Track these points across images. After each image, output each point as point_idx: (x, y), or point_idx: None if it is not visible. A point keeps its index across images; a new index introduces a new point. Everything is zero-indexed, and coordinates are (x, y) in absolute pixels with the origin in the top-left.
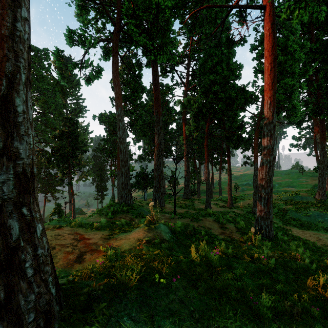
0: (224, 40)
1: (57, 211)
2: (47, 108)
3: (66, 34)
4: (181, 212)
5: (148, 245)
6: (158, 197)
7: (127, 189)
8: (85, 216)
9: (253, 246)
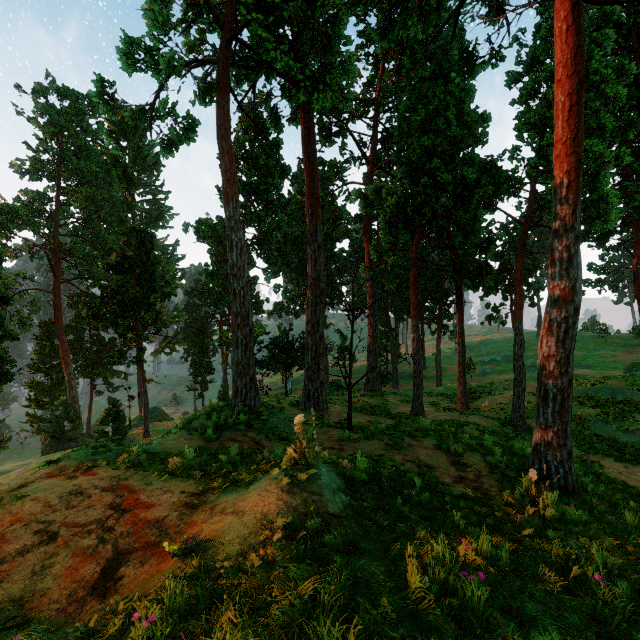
0: (455, 55)
1: (111, 415)
2: (95, 211)
3: (121, 48)
4: (362, 424)
5: (290, 547)
6: (314, 391)
7: (249, 375)
8: (169, 424)
9: (541, 520)
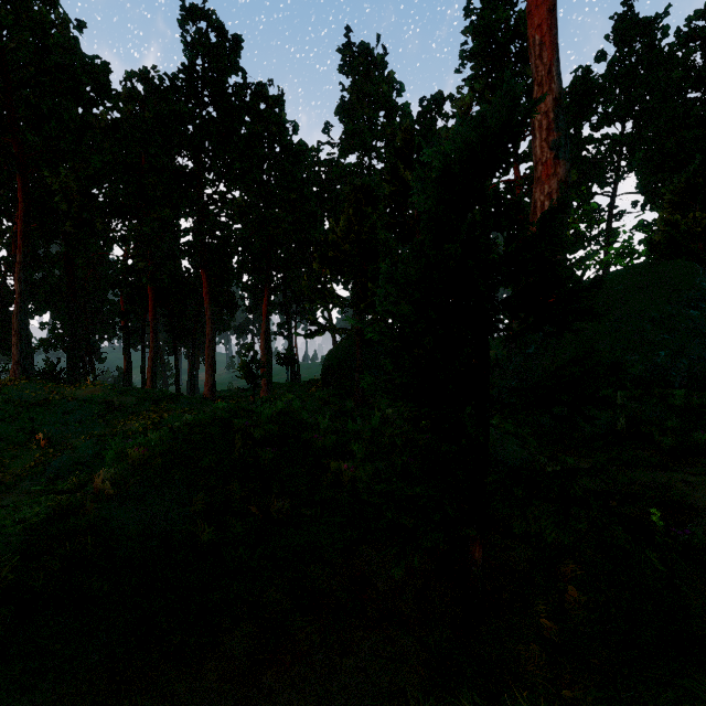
0: None
1: None
2: None
3: None
4: None
5: None
6: None
7: None
8: None
9: None
